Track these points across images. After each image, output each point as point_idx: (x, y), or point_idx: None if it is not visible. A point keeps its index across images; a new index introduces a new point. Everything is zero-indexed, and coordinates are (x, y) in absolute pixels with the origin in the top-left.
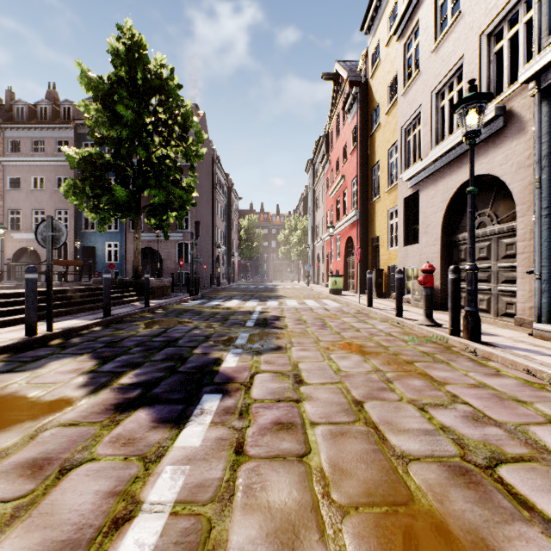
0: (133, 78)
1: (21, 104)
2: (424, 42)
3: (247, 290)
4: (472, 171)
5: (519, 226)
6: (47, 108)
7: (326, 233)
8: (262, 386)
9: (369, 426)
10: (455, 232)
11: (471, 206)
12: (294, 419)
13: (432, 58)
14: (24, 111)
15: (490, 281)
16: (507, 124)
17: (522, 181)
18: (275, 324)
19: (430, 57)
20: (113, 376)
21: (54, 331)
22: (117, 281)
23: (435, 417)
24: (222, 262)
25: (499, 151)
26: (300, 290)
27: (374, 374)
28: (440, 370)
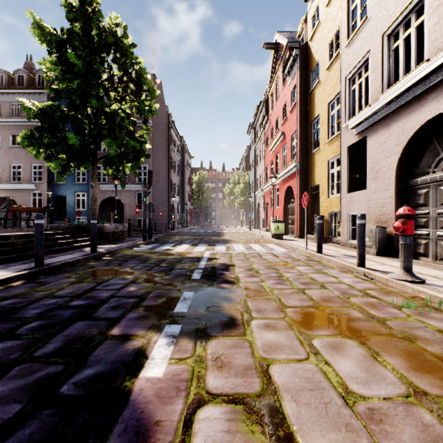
0: (88, 35)
1: (1, 73)
2: None
3: (197, 234)
4: None
5: None
6: (24, 76)
7: (266, 185)
8: None
9: None
10: (410, 176)
11: None
12: None
13: (384, 0)
14: (4, 78)
15: None
16: None
17: None
18: (225, 275)
19: None
20: None
21: None
22: (72, 227)
23: None
24: (177, 210)
25: None
26: (243, 234)
27: (423, 410)
28: None
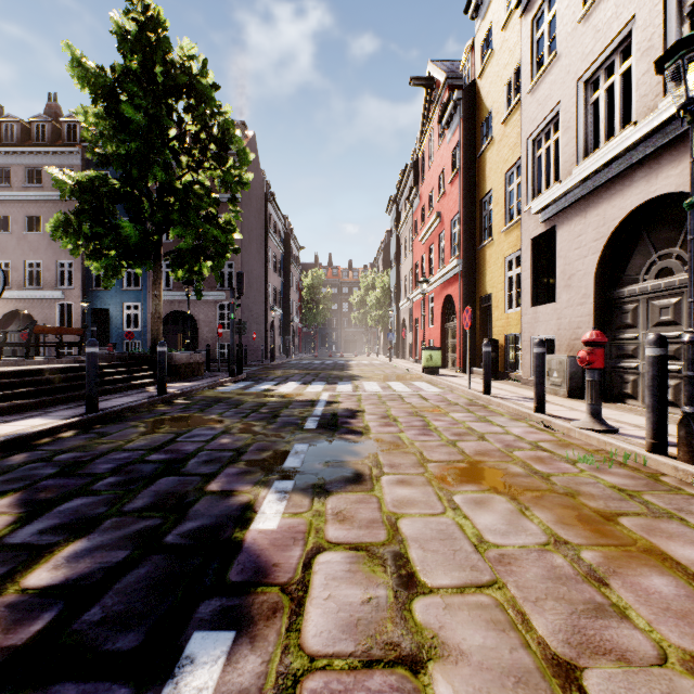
0: (150, 72)
1: (10, 121)
2: (564, 10)
3: (310, 367)
4: None
5: None
6: (46, 126)
7: (415, 292)
8: (328, 600)
9: None
10: (615, 285)
11: None
12: None
13: (579, 31)
14: (15, 130)
15: (680, 357)
16: None
17: None
18: (350, 424)
19: (576, 29)
20: (21, 561)
21: None
22: (127, 357)
23: None
24: (278, 329)
25: None
26: (380, 367)
27: (556, 556)
28: (682, 541)
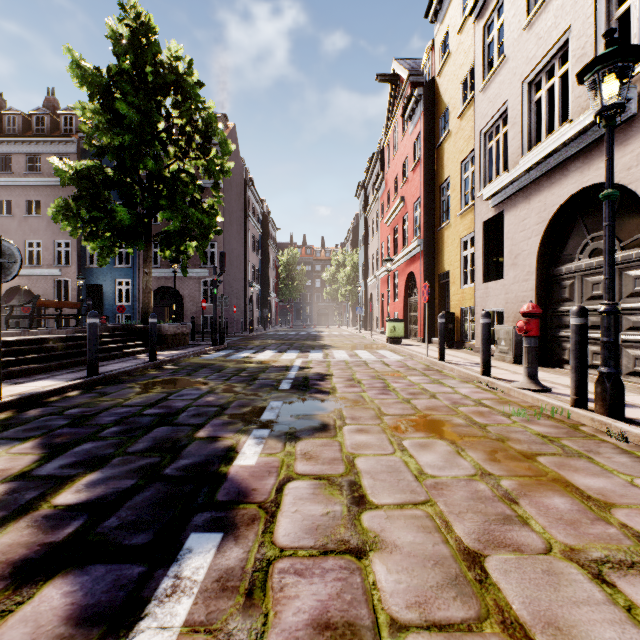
0: (141, 72)
1: (12, 113)
2: (511, 19)
3: (285, 338)
4: (610, 166)
5: None
6: (45, 118)
7: (381, 269)
8: (295, 513)
9: (515, 637)
10: (555, 264)
11: (609, 217)
12: (357, 612)
13: (524, 38)
14: (17, 122)
15: None
16: (639, 111)
17: None
18: (320, 386)
19: (521, 36)
20: (49, 487)
21: (3, 400)
22: (120, 328)
23: (638, 606)
24: (256, 304)
25: (626, 150)
26: (349, 338)
27: (481, 483)
28: (585, 473)
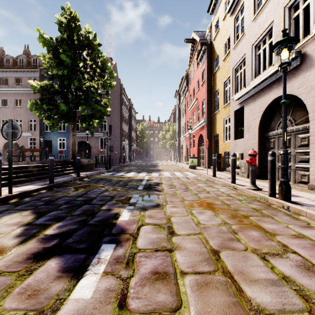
0: (72, 39)
1: (8, 57)
2: (247, 15)
3: (140, 166)
4: (285, 89)
5: (311, 126)
6: (24, 60)
7: (187, 133)
8: (145, 237)
9: (227, 276)
10: (266, 131)
11: (284, 112)
12: (168, 269)
13: (252, 25)
14: (10, 61)
15: (290, 161)
16: (302, 62)
17: (313, 97)
18: (156, 188)
19: (251, 24)
20: (41, 228)
21: (13, 194)
22: (62, 161)
23: (275, 267)
24: (126, 149)
25: (297, 79)
26: (171, 166)
27: (223, 227)
28: (268, 223)
